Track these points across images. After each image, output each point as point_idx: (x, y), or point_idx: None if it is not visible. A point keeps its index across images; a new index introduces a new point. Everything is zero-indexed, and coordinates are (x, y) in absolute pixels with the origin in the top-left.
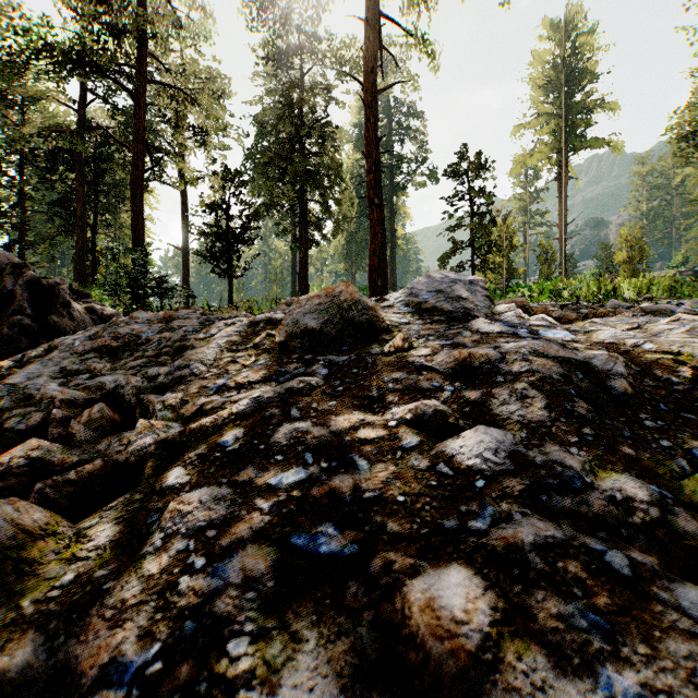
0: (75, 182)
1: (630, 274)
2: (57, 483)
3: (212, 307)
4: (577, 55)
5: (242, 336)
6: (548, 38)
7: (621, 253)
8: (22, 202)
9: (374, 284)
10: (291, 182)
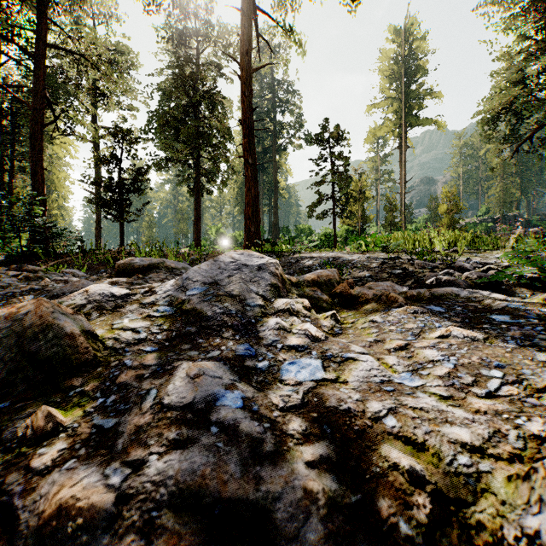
0: None
1: (450, 222)
2: None
3: (100, 249)
4: (413, 54)
5: None
6: (392, 40)
7: (443, 206)
8: None
9: (248, 229)
10: (184, 141)
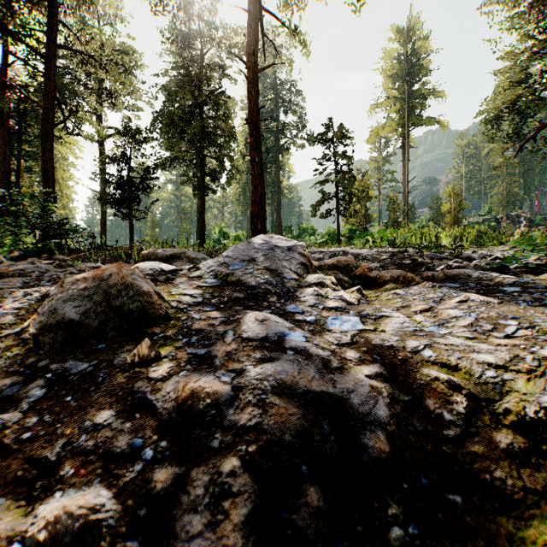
0: None
1: (453, 221)
2: None
3: (111, 245)
4: (416, 54)
5: (20, 315)
6: (395, 40)
7: (446, 205)
8: None
9: (255, 227)
10: (190, 141)
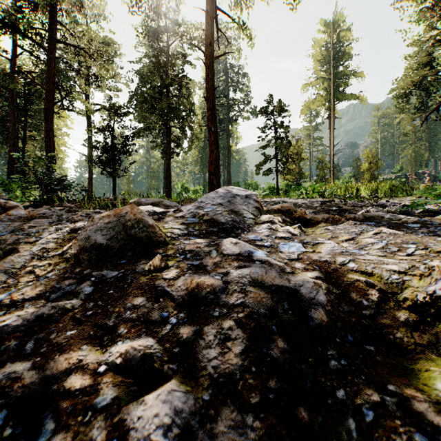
0: (9, 109)
1: (370, 177)
2: None
3: (99, 197)
4: (340, 42)
5: (58, 243)
6: (323, 31)
7: (365, 164)
8: None
9: (211, 182)
10: (159, 114)
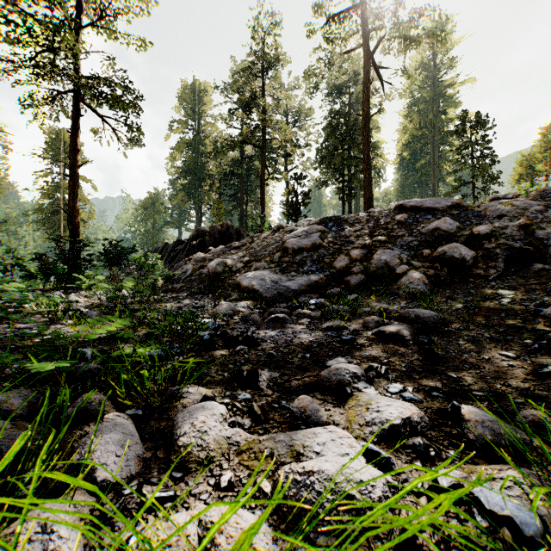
0: (239, 185)
1: None
2: (249, 243)
3: None
4: None
5: (269, 233)
6: None
7: None
8: (220, 197)
9: None
10: (334, 168)
